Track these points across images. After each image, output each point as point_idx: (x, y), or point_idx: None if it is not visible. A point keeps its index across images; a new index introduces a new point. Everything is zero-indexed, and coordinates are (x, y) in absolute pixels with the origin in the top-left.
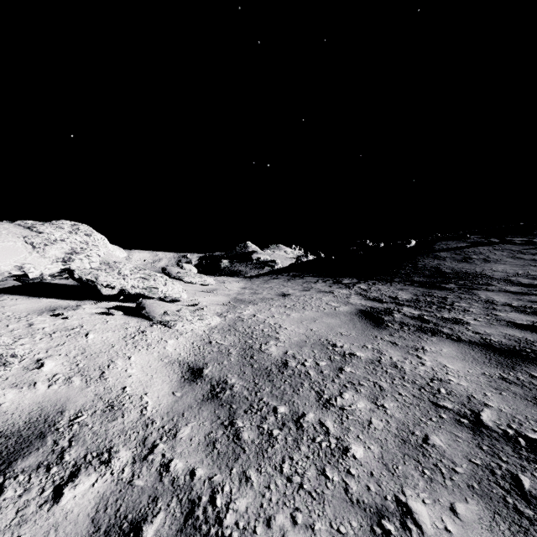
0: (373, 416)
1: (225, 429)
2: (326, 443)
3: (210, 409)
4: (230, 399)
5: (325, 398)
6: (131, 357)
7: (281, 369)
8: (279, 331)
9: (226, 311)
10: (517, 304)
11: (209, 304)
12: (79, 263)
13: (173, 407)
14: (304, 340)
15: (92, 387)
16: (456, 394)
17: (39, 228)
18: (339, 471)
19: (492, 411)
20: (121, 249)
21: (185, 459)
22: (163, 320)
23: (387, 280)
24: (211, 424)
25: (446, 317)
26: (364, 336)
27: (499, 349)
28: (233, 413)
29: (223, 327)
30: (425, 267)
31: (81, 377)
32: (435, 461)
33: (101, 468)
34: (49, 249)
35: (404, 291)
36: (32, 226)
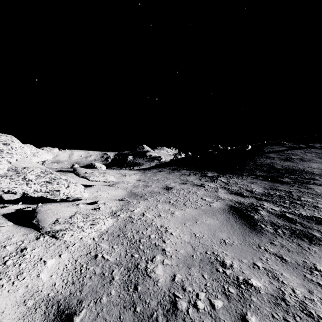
0: None
1: None
2: None
3: None
4: None
5: None
6: None
7: (169, 318)
8: (165, 239)
9: (120, 209)
10: None
11: (107, 200)
12: None
13: None
14: (190, 253)
15: None
16: None
17: None
18: None
19: None
20: (48, 153)
21: None
22: (52, 229)
23: (238, 174)
24: None
25: (305, 215)
26: (248, 246)
27: None
28: None
29: (113, 232)
30: (262, 164)
31: None
32: None
33: None
34: None
35: (255, 184)
36: None
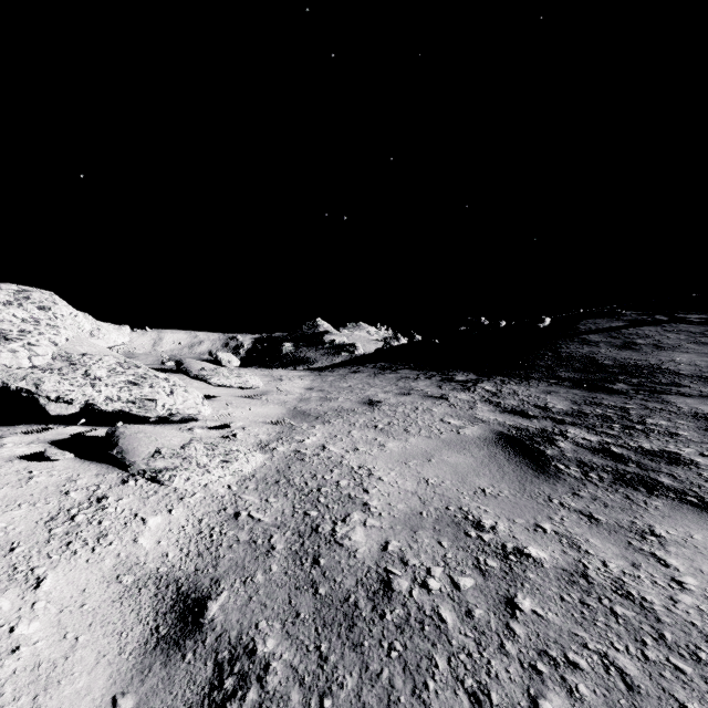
0: None
1: None
2: None
3: None
4: None
5: None
6: (44, 577)
7: (378, 602)
8: (369, 487)
9: (277, 438)
10: None
11: (249, 422)
12: (8, 357)
13: None
14: (417, 510)
15: None
16: None
17: None
18: None
19: None
20: (120, 330)
21: None
22: (150, 467)
23: (520, 376)
24: None
25: (649, 449)
26: (528, 499)
27: None
28: None
29: (266, 476)
30: (573, 356)
31: None
32: None
33: None
34: None
35: (555, 396)
36: None
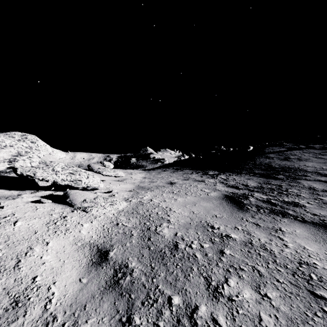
0: (261, 310)
1: None
2: None
3: (110, 300)
4: (129, 287)
5: (214, 286)
6: (49, 242)
7: (173, 252)
8: (170, 214)
9: (131, 196)
10: None
11: (119, 190)
12: (22, 162)
13: (77, 297)
14: (189, 222)
15: (3, 279)
16: (326, 281)
17: None
18: None
19: None
20: (62, 152)
21: None
22: (82, 206)
23: (237, 172)
24: (110, 321)
25: (287, 201)
26: (233, 218)
27: None
28: (131, 305)
29: (128, 210)
30: (261, 163)
31: None
32: None
33: None
34: None
35: (251, 180)
36: None
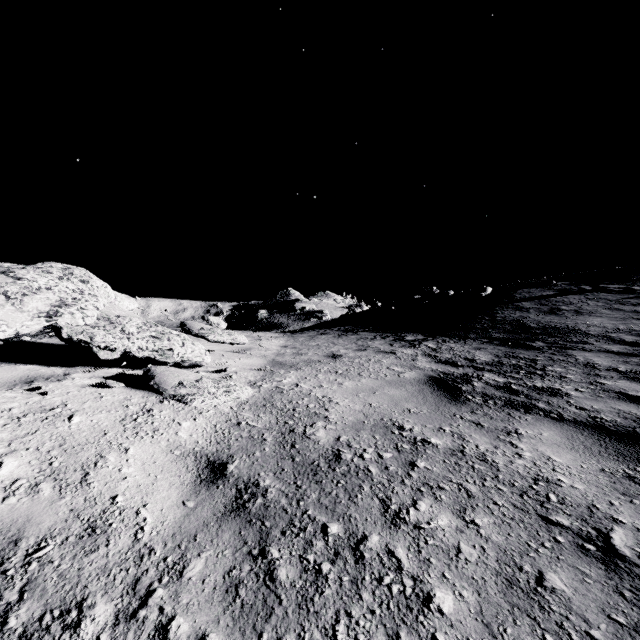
0: (462, 540)
1: (253, 562)
2: (399, 586)
3: (233, 529)
4: (262, 512)
5: (394, 511)
6: (129, 448)
7: (332, 464)
8: (329, 408)
9: (262, 379)
10: (625, 369)
11: (239, 369)
12: (69, 318)
13: (181, 525)
14: (361, 420)
15: (68, 498)
16: (571, 503)
17: (18, 273)
18: (420, 639)
19: (625, 531)
20: (131, 299)
21: (192, 616)
22: (177, 393)
23: (459, 337)
24: (234, 555)
25: (540, 386)
26: (439, 415)
27: (615, 432)
28: (266, 535)
29: (256, 402)
30: (506, 320)
31: (54, 482)
32: (558, 619)
33: (63, 638)
34: (28, 300)
35: (483, 351)
36: (8, 270)
